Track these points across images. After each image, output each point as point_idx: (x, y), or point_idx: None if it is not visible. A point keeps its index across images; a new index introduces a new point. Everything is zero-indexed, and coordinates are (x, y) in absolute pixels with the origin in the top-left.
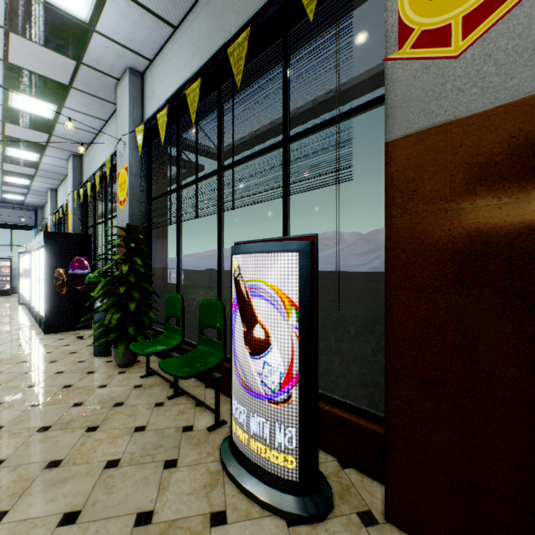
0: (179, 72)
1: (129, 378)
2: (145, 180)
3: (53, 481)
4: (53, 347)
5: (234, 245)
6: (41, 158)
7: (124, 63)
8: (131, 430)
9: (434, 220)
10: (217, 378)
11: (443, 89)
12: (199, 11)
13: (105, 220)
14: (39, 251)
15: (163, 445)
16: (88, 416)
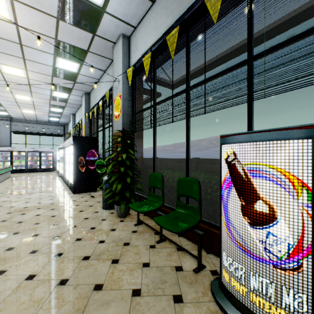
0: (156, 29)
1: (127, 225)
2: (130, 102)
3: (101, 302)
4: (79, 202)
5: (220, 137)
6: (69, 96)
7: (119, 32)
8: (140, 265)
9: None
10: (201, 234)
11: None
12: None
13: (103, 128)
14: (70, 147)
15: (166, 280)
16: (110, 251)
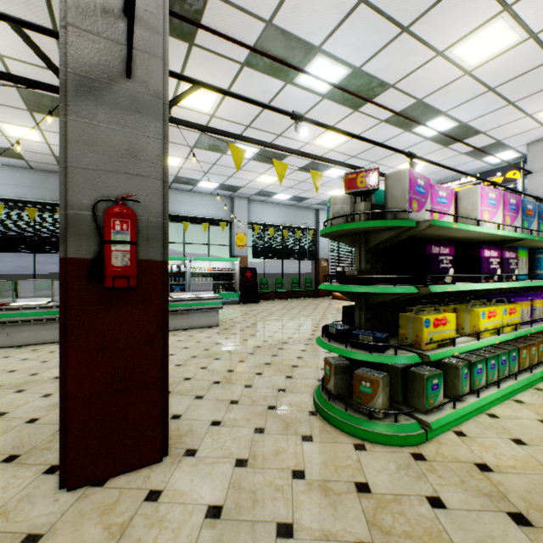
0: (1, 185)
1: None
2: None
3: None
4: None
5: None
6: None
7: None
8: None
9: None
10: None
11: None
12: (23, 172)
13: None
14: None
15: None
16: None
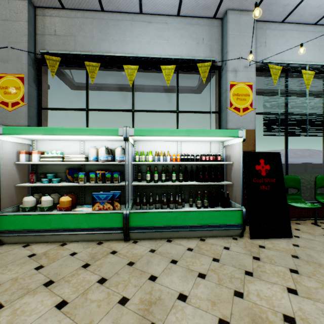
0: None
1: None
2: None
3: None
4: None
5: None
6: None
7: None
8: None
9: (5, 149)
10: None
11: (8, 117)
12: None
13: None
14: None
15: None
16: None
